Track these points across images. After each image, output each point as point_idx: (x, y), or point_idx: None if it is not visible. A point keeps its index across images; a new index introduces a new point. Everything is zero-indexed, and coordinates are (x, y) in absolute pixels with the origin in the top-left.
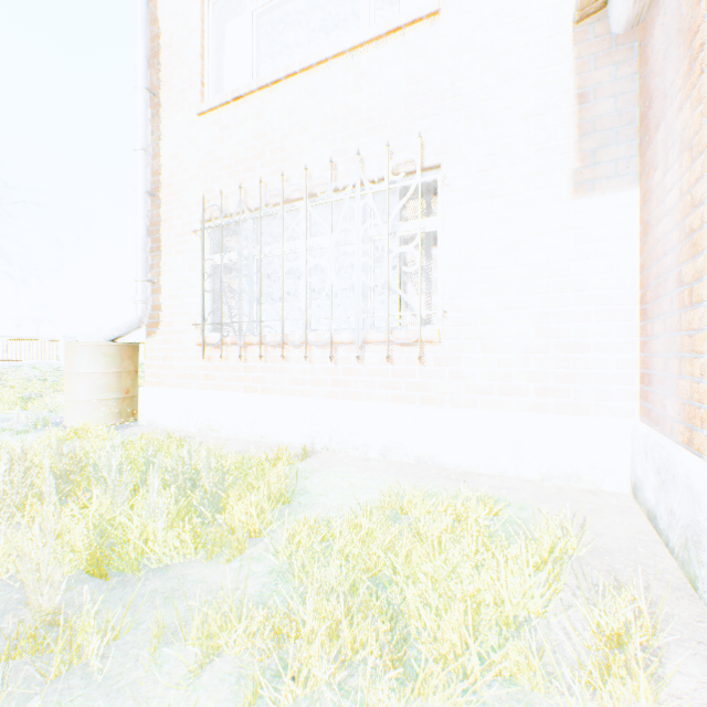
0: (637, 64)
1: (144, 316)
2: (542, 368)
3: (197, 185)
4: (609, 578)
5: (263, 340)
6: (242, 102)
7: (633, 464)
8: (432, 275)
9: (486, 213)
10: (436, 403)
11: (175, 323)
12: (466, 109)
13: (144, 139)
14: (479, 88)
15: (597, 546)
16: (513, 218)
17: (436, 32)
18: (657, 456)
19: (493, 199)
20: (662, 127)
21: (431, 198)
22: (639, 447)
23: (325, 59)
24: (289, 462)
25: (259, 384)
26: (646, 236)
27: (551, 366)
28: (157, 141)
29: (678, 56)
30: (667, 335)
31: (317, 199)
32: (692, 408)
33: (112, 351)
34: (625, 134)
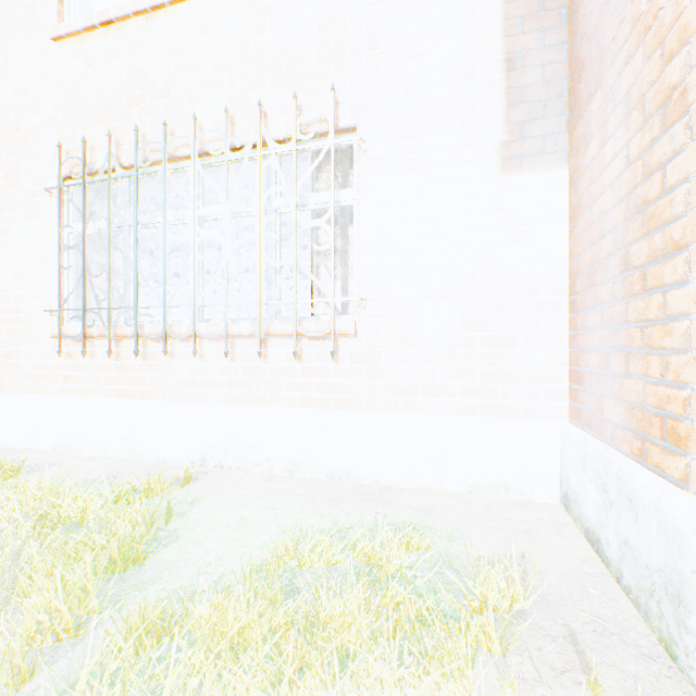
0: (566, 32)
1: None
2: (469, 365)
3: (53, 130)
4: (570, 651)
5: (140, 332)
6: (114, 29)
7: (565, 472)
8: (349, 258)
9: (408, 187)
10: (353, 407)
11: (22, 308)
12: (386, 65)
13: None
14: (401, 42)
15: (544, 592)
16: (437, 193)
17: None
18: (603, 471)
19: (416, 171)
20: (598, 93)
21: (347, 168)
22: (573, 455)
23: None
24: (165, 490)
25: (136, 387)
26: (574, 221)
27: (478, 362)
28: None
29: (624, 2)
30: (604, 328)
31: (211, 159)
32: (645, 414)
33: None
34: (554, 107)
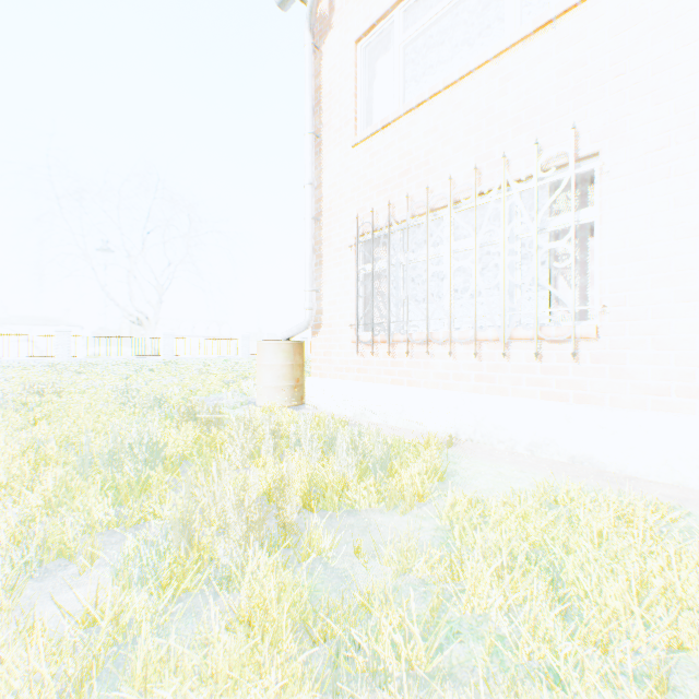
0: None
1: (310, 319)
2: None
3: (351, 206)
4: None
5: (409, 338)
6: (389, 128)
7: None
8: (588, 268)
9: (658, 196)
10: (593, 402)
11: (333, 324)
12: (632, 87)
13: (310, 175)
14: (649, 61)
15: None
16: (696, 197)
17: (593, 14)
18: None
19: (668, 179)
20: None
21: (586, 187)
22: None
23: (468, 72)
24: (437, 448)
25: (404, 378)
26: None
27: None
28: (319, 175)
29: None
30: None
31: (460, 205)
32: None
33: (287, 348)
34: None
